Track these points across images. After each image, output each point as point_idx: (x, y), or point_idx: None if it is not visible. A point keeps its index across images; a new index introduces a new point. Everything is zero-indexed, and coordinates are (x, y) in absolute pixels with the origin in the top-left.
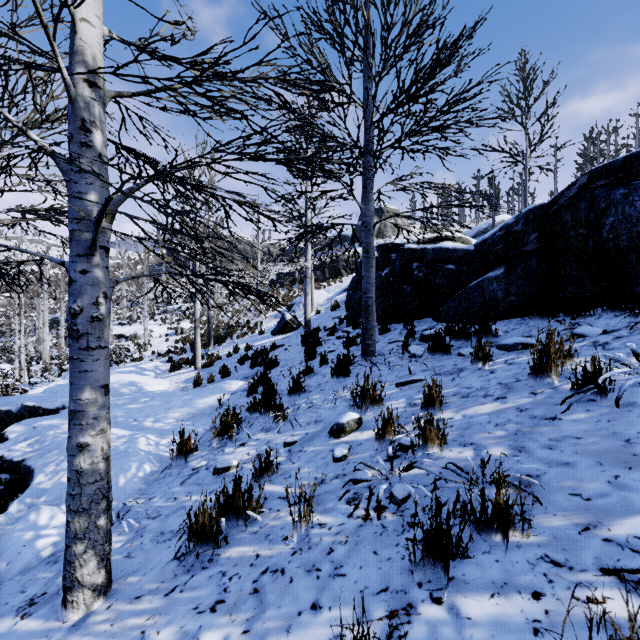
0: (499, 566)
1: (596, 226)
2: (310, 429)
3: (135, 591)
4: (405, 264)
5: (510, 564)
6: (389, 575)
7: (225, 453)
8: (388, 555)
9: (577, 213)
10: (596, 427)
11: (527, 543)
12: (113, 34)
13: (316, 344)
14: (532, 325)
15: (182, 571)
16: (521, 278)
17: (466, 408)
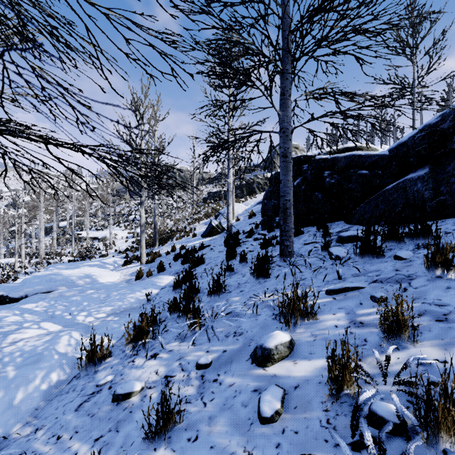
0: None
1: None
2: (228, 345)
3: None
4: (316, 173)
5: None
6: None
7: (134, 366)
8: None
9: None
10: None
11: None
12: None
13: (236, 245)
14: None
15: None
16: (453, 176)
17: None
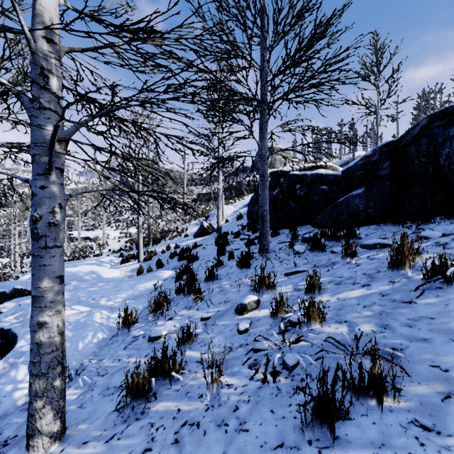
0: (376, 428)
1: (435, 156)
2: (221, 307)
3: (83, 437)
4: (290, 186)
5: (385, 427)
6: (284, 432)
7: (157, 325)
8: (282, 414)
9: (420, 146)
10: (446, 309)
11: (398, 408)
12: (68, 4)
13: (225, 244)
14: (386, 230)
15: (120, 421)
16: (377, 195)
17: (339, 293)
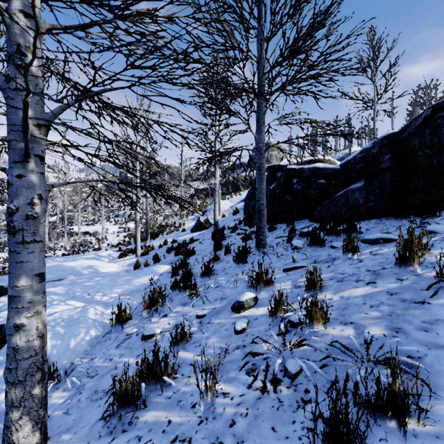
0: None
1: (439, 147)
2: (217, 304)
3: None
4: (287, 180)
5: None
6: None
7: (151, 322)
8: (286, 433)
9: (423, 137)
10: None
11: (424, 432)
12: None
13: (222, 239)
14: (388, 224)
15: (106, 432)
16: (378, 188)
17: (342, 290)
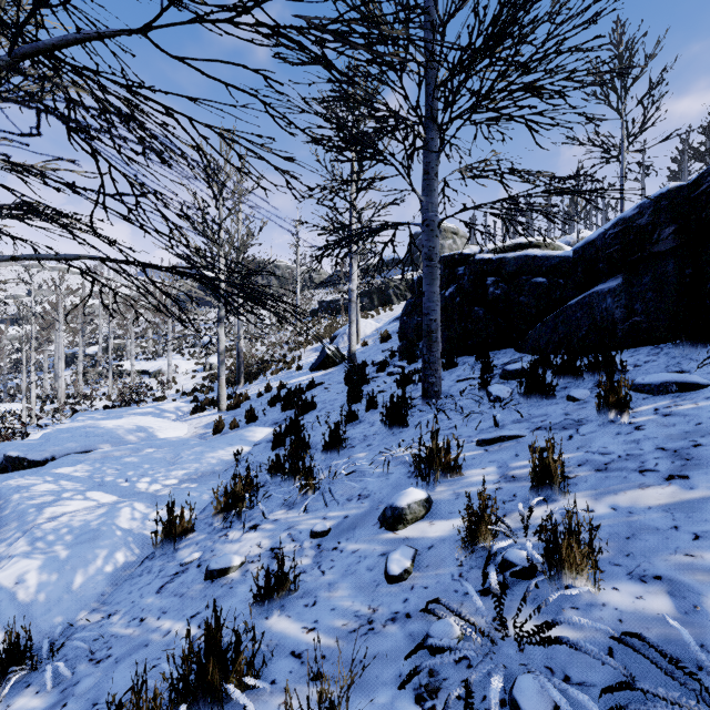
0: None
1: None
2: (351, 509)
3: None
4: (476, 279)
5: None
6: None
7: (228, 540)
8: None
9: None
10: None
11: None
12: None
13: (362, 382)
14: (678, 355)
15: None
16: (651, 290)
17: (612, 492)
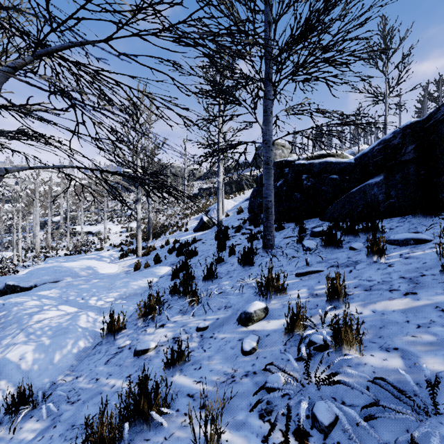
0: None
1: None
2: (220, 314)
3: None
4: (296, 176)
5: None
6: None
7: (147, 333)
8: None
9: None
10: None
11: None
12: None
13: (226, 239)
14: (415, 223)
15: None
16: (400, 183)
17: (373, 302)
